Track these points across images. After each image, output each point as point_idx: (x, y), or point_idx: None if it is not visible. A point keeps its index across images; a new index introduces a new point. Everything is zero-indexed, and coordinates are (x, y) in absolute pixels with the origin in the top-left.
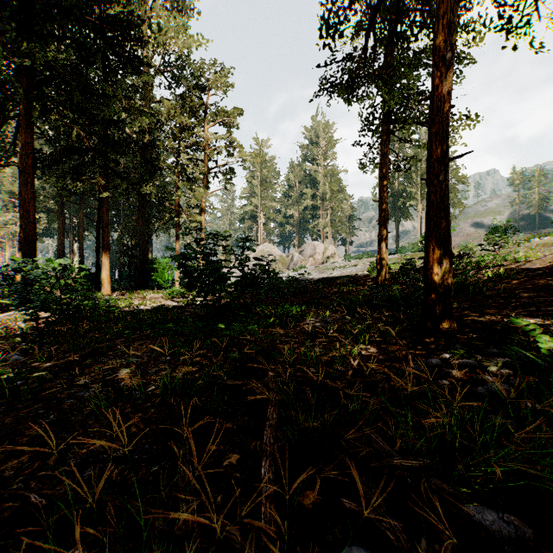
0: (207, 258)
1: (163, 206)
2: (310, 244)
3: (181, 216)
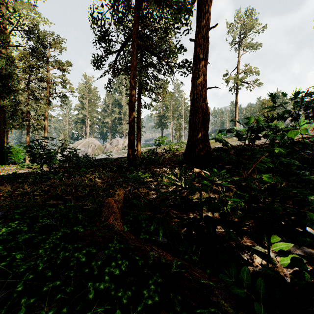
0: (43, 148)
1: (17, 113)
2: (116, 139)
3: (30, 120)
